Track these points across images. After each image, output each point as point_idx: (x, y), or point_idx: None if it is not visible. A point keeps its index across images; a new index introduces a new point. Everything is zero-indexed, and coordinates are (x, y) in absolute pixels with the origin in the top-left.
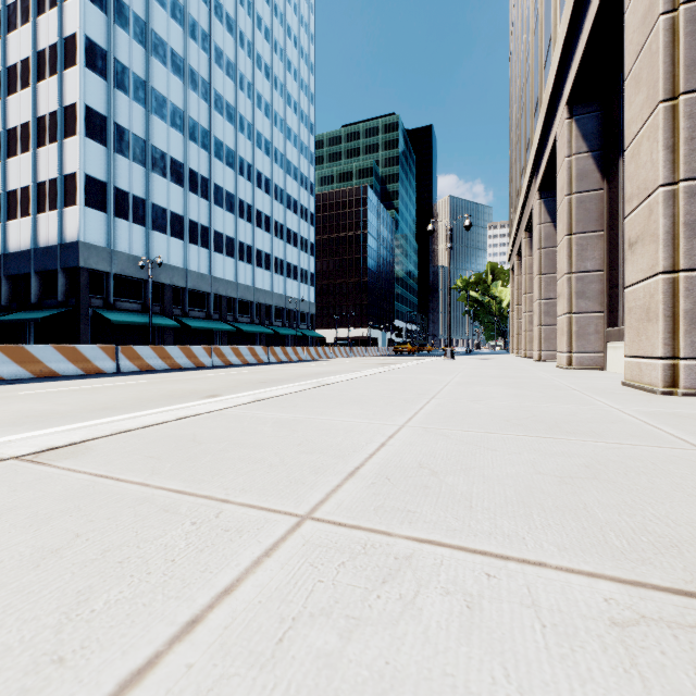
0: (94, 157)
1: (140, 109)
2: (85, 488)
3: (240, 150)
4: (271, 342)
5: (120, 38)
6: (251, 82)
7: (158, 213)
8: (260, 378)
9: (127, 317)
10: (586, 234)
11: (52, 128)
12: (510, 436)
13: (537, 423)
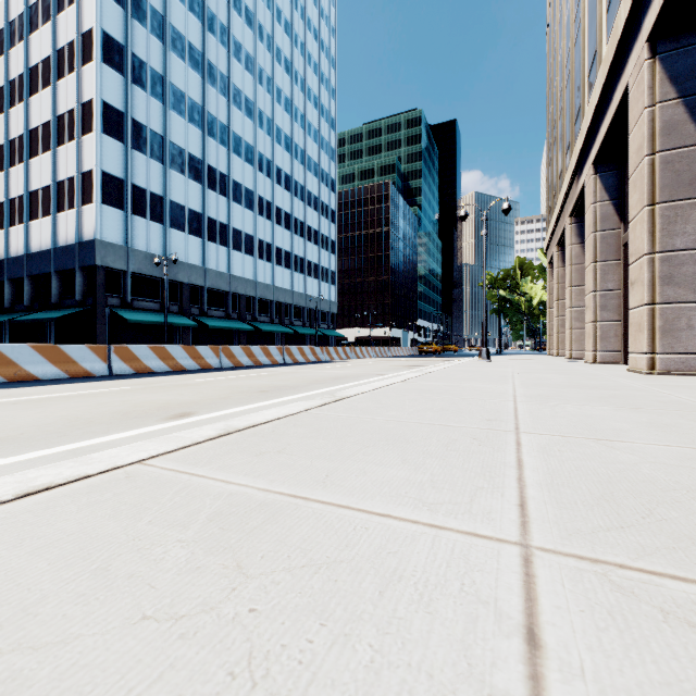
0: (111, 153)
1: (158, 104)
2: None
3: (260, 146)
4: (291, 341)
5: (137, 32)
6: (271, 76)
7: (176, 211)
8: (263, 385)
9: (144, 316)
10: (675, 202)
11: (71, 126)
12: None
13: None
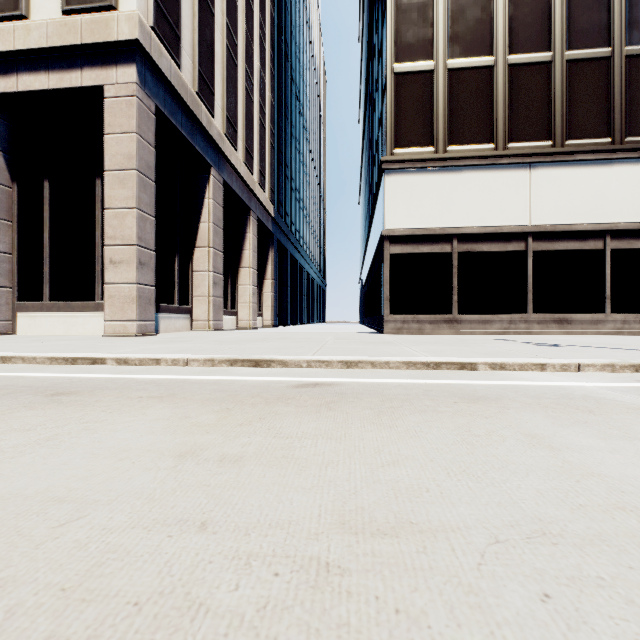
0: None
1: None
2: None
3: None
4: None
5: None
6: None
7: None
8: None
9: None
10: None
11: None
12: None
13: None
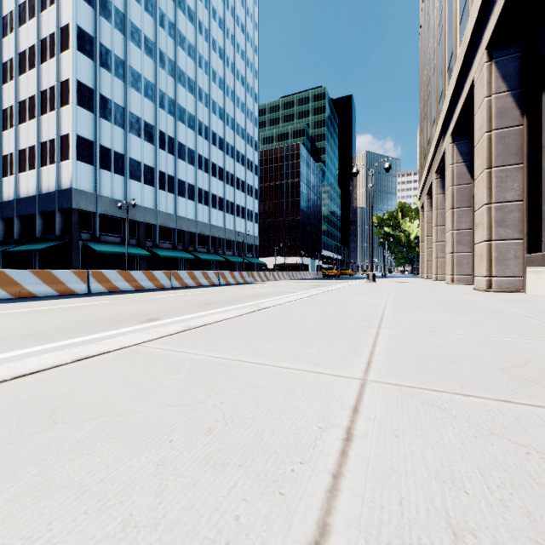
0: (83, 121)
1: (120, 83)
2: None
3: (199, 115)
4: (223, 267)
5: (104, 27)
6: (208, 61)
7: (134, 165)
8: (206, 300)
9: (109, 247)
10: (506, 167)
11: (52, 99)
12: None
13: None
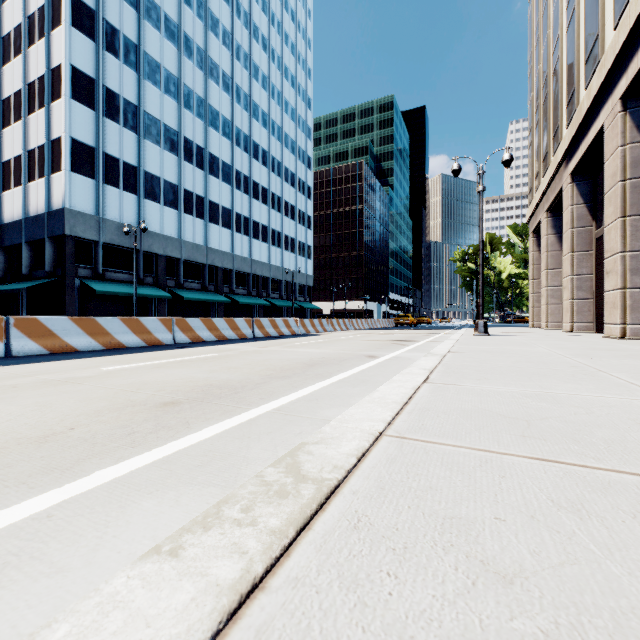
0: (81, 120)
1: (132, 73)
2: None
3: (237, 121)
4: (268, 314)
5: None
6: (248, 53)
7: (150, 181)
8: (187, 383)
9: (116, 287)
10: None
11: (41, 93)
12: None
13: None
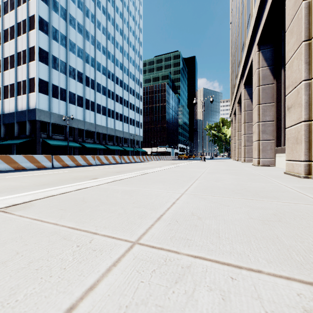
0: (42, 70)
1: (63, 48)
2: (26, 226)
3: (108, 67)
4: (122, 153)
5: (54, 17)
6: (113, 36)
7: (71, 95)
8: (117, 170)
9: (57, 142)
10: (266, 104)
11: (24, 57)
12: (235, 199)
13: (247, 192)
